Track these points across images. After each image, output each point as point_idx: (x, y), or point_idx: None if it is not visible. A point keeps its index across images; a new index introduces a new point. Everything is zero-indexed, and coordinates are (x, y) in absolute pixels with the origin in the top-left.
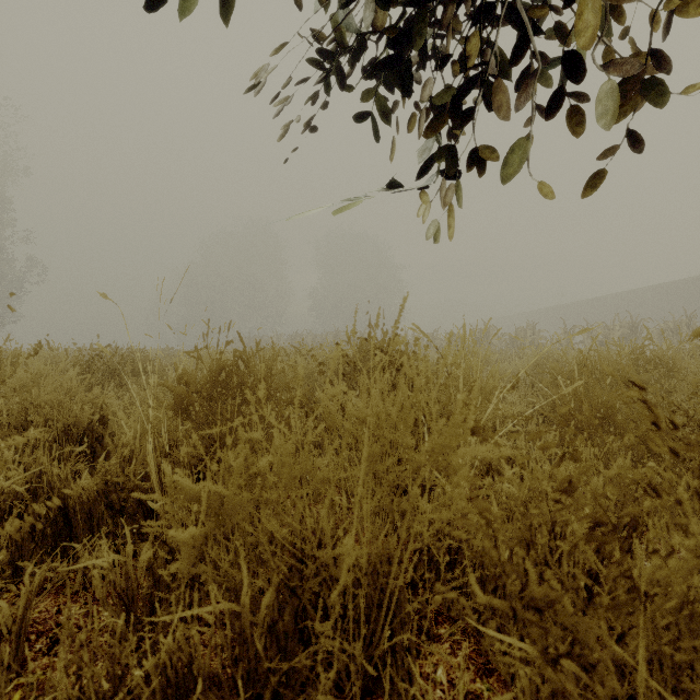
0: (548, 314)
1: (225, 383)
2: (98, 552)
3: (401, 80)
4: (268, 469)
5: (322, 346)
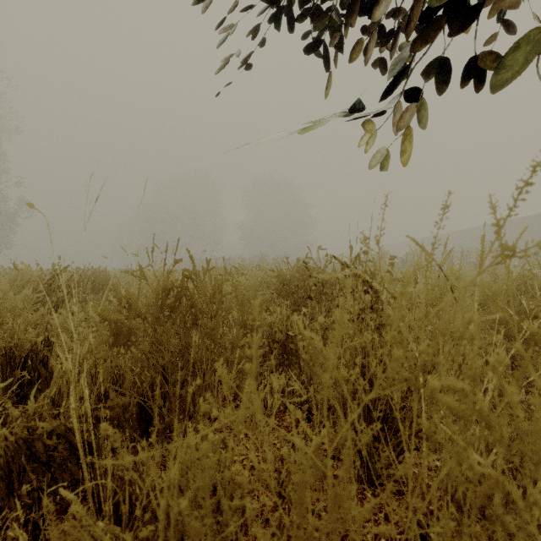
0: (426, 242)
1: (173, 306)
2: (9, 530)
3: (349, 1)
4: (247, 479)
5: (259, 266)
